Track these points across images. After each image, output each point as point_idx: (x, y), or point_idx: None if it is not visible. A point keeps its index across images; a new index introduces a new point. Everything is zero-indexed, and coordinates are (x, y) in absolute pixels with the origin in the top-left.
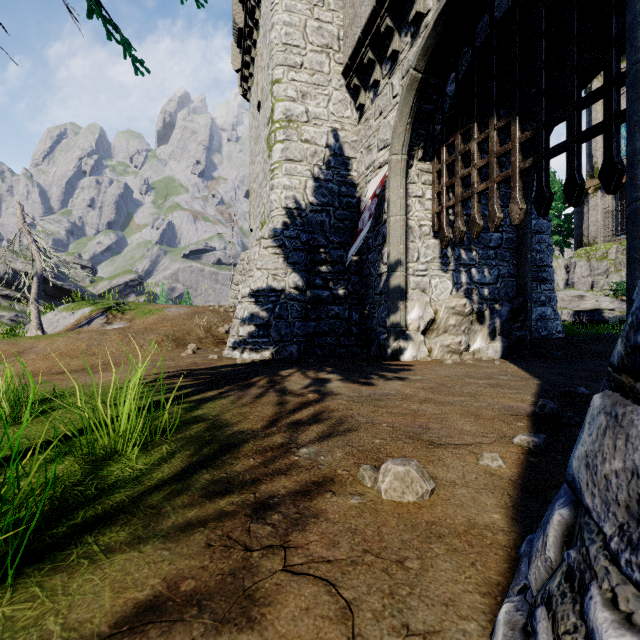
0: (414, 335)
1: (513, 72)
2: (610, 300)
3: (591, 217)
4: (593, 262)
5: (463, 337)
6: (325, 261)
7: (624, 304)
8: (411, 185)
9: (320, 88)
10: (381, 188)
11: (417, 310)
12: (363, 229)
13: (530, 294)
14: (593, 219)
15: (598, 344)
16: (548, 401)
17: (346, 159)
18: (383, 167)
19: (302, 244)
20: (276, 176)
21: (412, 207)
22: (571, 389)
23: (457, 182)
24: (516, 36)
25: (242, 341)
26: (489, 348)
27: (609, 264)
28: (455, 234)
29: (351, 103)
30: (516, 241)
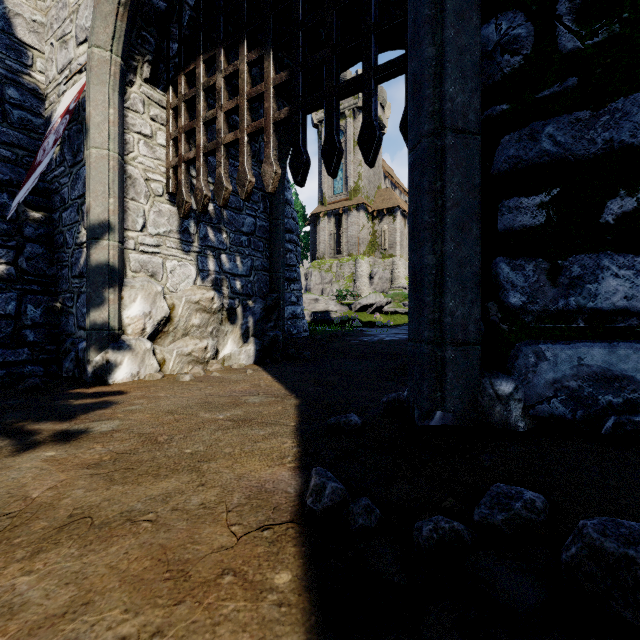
0: (135, 341)
1: None
2: (335, 304)
3: (322, 236)
4: (323, 273)
5: (210, 341)
6: None
7: (343, 307)
8: (132, 113)
9: None
10: (77, 100)
11: (141, 303)
12: (42, 161)
13: (283, 291)
14: (323, 238)
15: (335, 341)
16: (326, 472)
17: (20, 44)
18: (85, 71)
19: None
20: None
21: (134, 147)
22: (342, 419)
23: (199, 126)
24: None
25: None
26: (242, 352)
27: (333, 276)
28: (197, 198)
29: None
30: (270, 231)
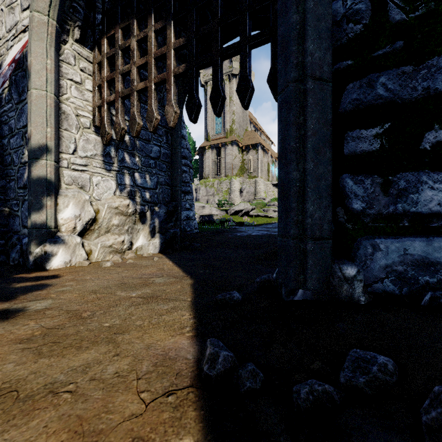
0: (68, 237)
1: None
2: (216, 209)
3: (207, 163)
4: (208, 188)
5: (126, 236)
6: None
7: (222, 212)
8: (65, 64)
9: None
10: (21, 52)
11: (72, 208)
12: None
13: (180, 200)
14: (208, 164)
15: (218, 236)
16: (218, 343)
17: None
18: (28, 31)
19: None
20: None
21: (67, 90)
22: (227, 296)
23: (118, 77)
24: None
25: None
26: (150, 244)
27: (214, 190)
28: (116, 130)
29: None
30: (171, 157)
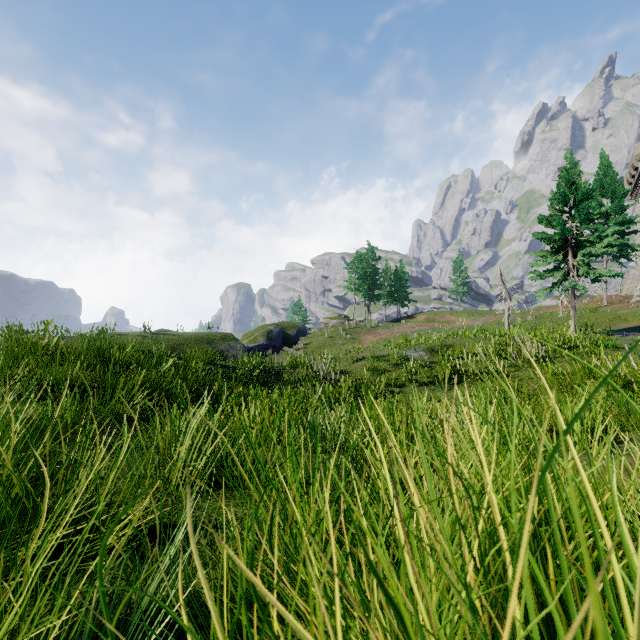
0: None
1: None
2: None
3: None
4: None
5: None
6: None
7: None
8: None
9: None
10: None
11: None
12: None
13: None
14: None
15: None
16: None
17: None
18: None
19: None
20: None
21: None
22: None
23: None
24: None
25: (636, 301)
26: None
27: None
28: None
29: None
30: None
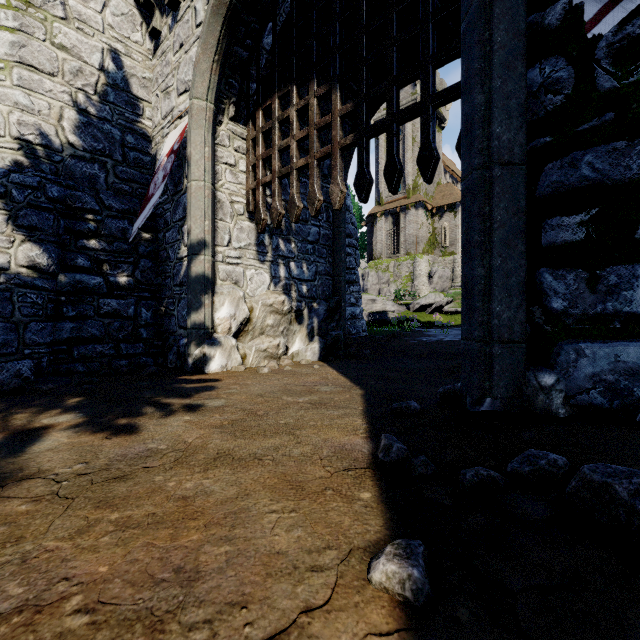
0: (224, 338)
1: (334, 32)
2: (392, 304)
3: (378, 236)
4: (380, 273)
5: (282, 339)
6: (96, 233)
7: (400, 307)
8: (221, 147)
9: None
10: (180, 142)
11: (228, 307)
12: (154, 194)
13: (344, 293)
14: (380, 238)
15: (394, 341)
16: (393, 437)
17: (134, 99)
18: (184, 117)
19: (49, 200)
20: None
21: (222, 176)
22: (403, 405)
23: (275, 154)
24: None
25: None
26: (308, 350)
27: (390, 275)
28: (273, 216)
29: (142, 25)
30: (332, 239)
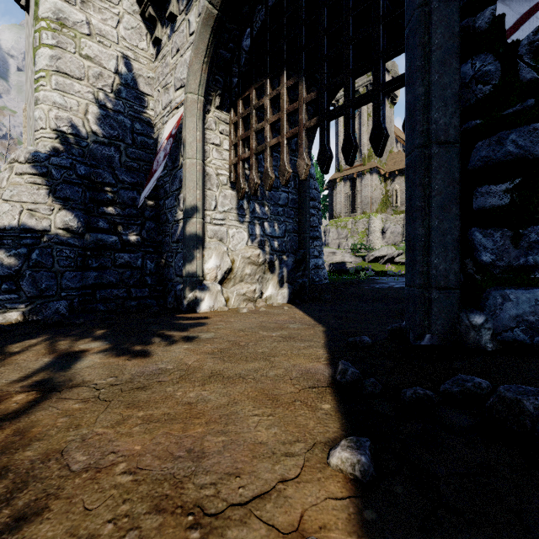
0: (211, 285)
1: (301, 35)
2: (350, 256)
3: (338, 198)
4: (339, 229)
5: (257, 285)
6: (113, 202)
7: (357, 259)
8: (209, 131)
9: (107, 3)
10: (177, 128)
11: (214, 259)
12: (157, 169)
13: (309, 248)
14: (339, 200)
15: (351, 288)
16: (348, 363)
17: (141, 94)
18: (180, 107)
19: (79, 177)
20: (42, 87)
21: (210, 154)
22: (357, 339)
23: (252, 135)
24: (303, 1)
25: None
26: (279, 294)
27: (348, 231)
28: (250, 185)
29: (147, 35)
30: (299, 202)
